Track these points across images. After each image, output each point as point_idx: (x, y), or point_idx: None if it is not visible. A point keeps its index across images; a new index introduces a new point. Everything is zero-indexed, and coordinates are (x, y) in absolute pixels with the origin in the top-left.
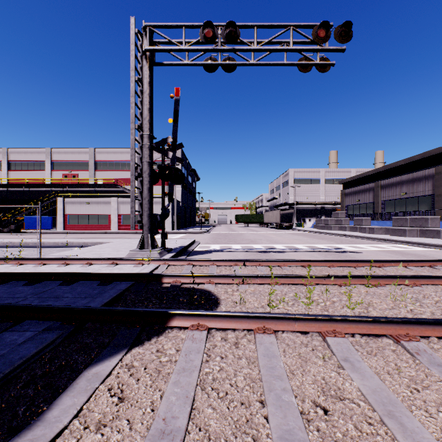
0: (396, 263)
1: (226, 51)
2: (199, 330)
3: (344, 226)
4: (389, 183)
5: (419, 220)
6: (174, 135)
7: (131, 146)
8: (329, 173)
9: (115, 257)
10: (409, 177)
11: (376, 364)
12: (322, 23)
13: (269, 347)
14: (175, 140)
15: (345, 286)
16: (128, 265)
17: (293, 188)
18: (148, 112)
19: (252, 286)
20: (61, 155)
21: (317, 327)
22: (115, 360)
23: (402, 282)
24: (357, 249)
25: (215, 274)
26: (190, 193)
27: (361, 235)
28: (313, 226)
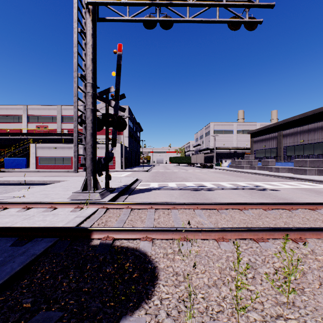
0: None
1: (163, 5)
2: None
3: (254, 166)
4: (289, 133)
5: (317, 162)
6: (117, 87)
7: (74, 94)
8: (240, 126)
9: (54, 201)
10: (306, 128)
11: None
12: None
13: None
14: (118, 91)
15: (302, 242)
16: (66, 209)
17: (213, 137)
18: (90, 62)
19: (196, 244)
20: (35, 110)
21: None
22: None
23: None
24: (274, 187)
25: (153, 228)
26: (135, 140)
27: (270, 174)
28: (229, 166)
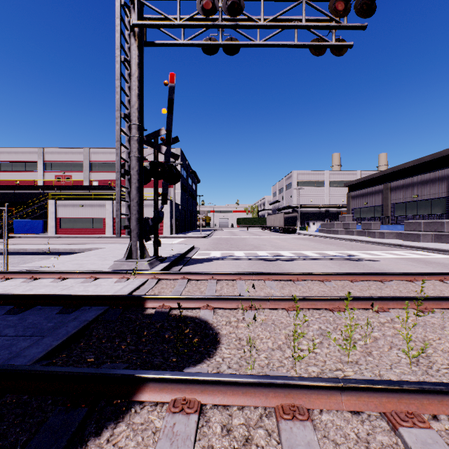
0: (429, 276)
1: (228, 27)
2: (184, 413)
3: (352, 230)
4: (399, 185)
5: (434, 224)
6: (168, 128)
7: (116, 138)
8: (334, 175)
9: (94, 270)
10: (421, 179)
11: None
12: None
13: None
14: (170, 133)
15: (383, 312)
16: (109, 280)
17: (297, 190)
18: (136, 99)
19: (262, 313)
20: (54, 155)
21: (377, 403)
22: None
23: None
24: (372, 257)
25: (214, 296)
26: (190, 195)
27: (371, 240)
28: (318, 230)
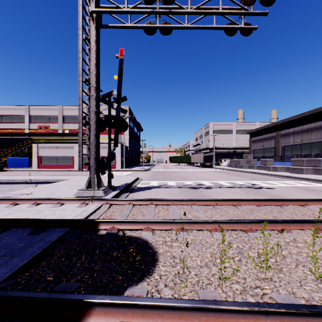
0: (317, 202)
1: (163, 13)
2: None
3: (253, 165)
4: (287, 132)
5: (313, 161)
6: (119, 89)
7: (79, 97)
8: (239, 126)
9: (61, 198)
10: (303, 128)
11: None
12: None
13: None
14: (120, 94)
15: (287, 232)
16: (72, 205)
17: (213, 136)
18: (94, 67)
19: (191, 234)
20: (37, 111)
21: None
22: None
23: None
24: (270, 185)
25: (153, 220)
26: (135, 140)
27: (268, 173)
28: (228, 165)
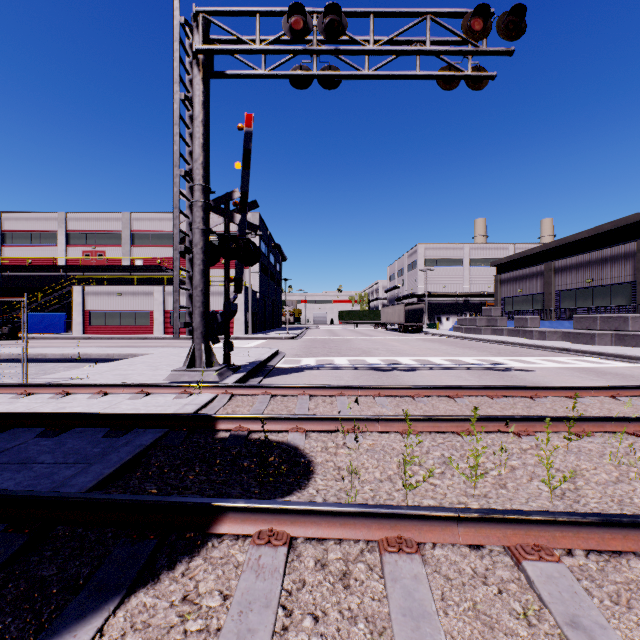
0: (597, 391)
1: (325, 53)
2: (271, 545)
3: (500, 328)
4: (566, 265)
5: (614, 320)
6: (244, 188)
7: (174, 204)
8: (476, 251)
9: (145, 383)
10: (597, 256)
11: (639, 635)
12: (478, 7)
13: (413, 590)
14: (246, 196)
15: (527, 435)
16: (165, 395)
17: (424, 272)
18: (201, 151)
19: (369, 437)
20: (81, 222)
21: (500, 536)
22: (87, 632)
23: (622, 429)
24: (525, 365)
25: (307, 415)
26: (272, 279)
27: (527, 343)
28: (454, 329)
